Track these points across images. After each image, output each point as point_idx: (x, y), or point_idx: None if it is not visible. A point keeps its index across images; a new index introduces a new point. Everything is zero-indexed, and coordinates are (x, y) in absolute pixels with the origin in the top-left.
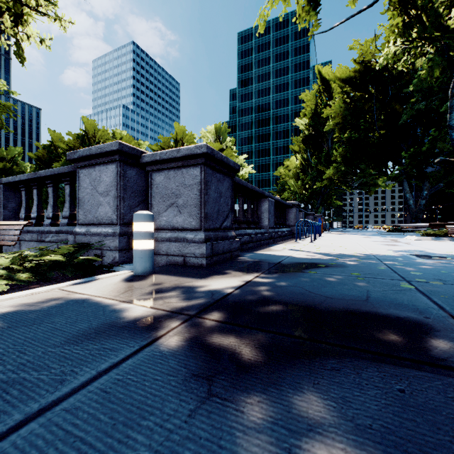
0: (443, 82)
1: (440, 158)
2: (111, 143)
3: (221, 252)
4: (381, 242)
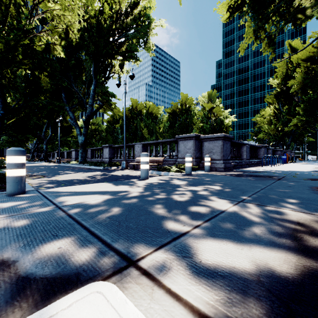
0: None
1: None
2: (192, 134)
3: (227, 167)
4: None
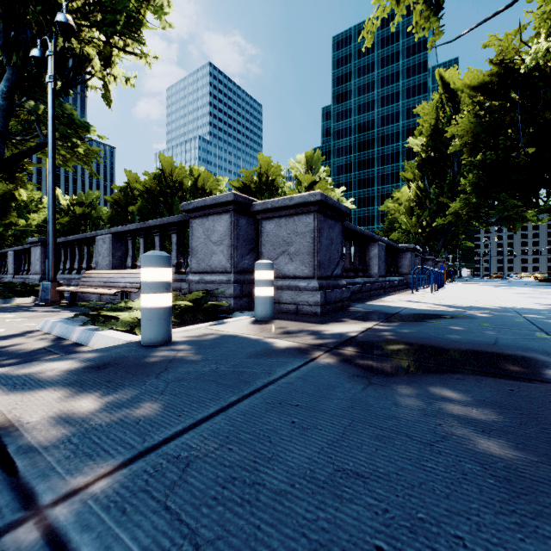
0: None
1: None
2: (226, 194)
3: (333, 301)
4: (527, 294)
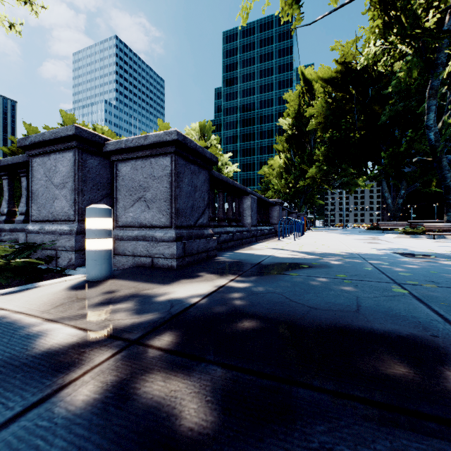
0: (420, 84)
1: (418, 158)
2: (66, 127)
3: (196, 252)
4: (363, 240)
